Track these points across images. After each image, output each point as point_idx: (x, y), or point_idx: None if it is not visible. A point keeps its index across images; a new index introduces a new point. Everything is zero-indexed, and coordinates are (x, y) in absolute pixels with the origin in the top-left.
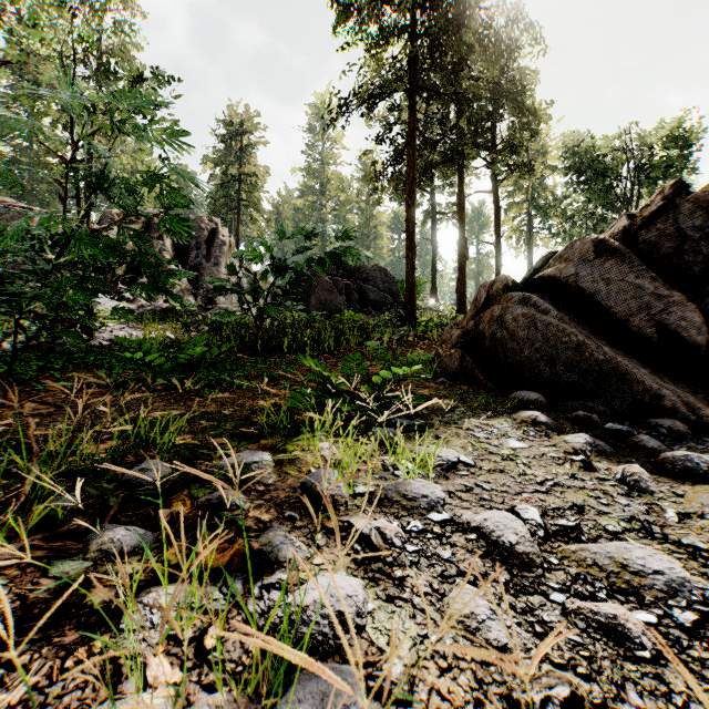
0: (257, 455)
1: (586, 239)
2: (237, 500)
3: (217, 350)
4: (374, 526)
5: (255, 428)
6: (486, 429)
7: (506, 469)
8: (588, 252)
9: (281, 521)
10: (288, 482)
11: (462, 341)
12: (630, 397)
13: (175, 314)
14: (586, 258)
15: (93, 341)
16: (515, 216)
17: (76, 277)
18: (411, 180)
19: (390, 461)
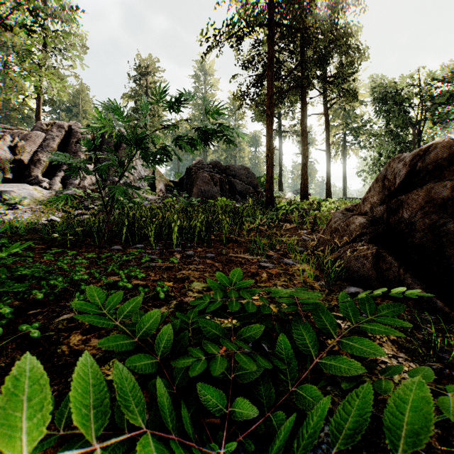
0: None
1: None
2: None
3: None
4: None
5: None
6: None
7: None
8: None
9: None
10: None
11: (367, 232)
12: None
13: (83, 199)
14: None
15: None
16: (334, 135)
17: None
18: (270, 95)
19: None
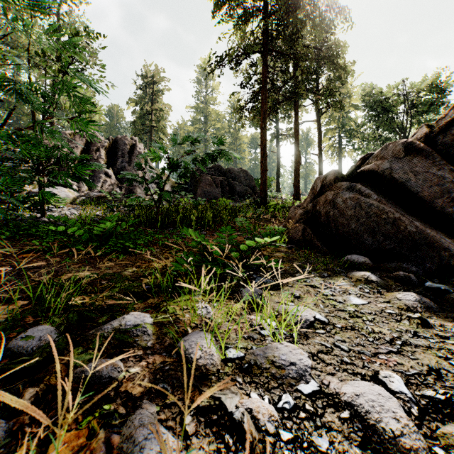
0: (139, 318)
1: (397, 142)
2: (111, 371)
3: (125, 224)
4: (246, 408)
5: (145, 287)
6: (330, 286)
7: (356, 326)
8: (399, 151)
9: (152, 396)
10: (165, 344)
11: (303, 218)
12: (438, 260)
13: (106, 200)
14: (398, 156)
15: (44, 218)
16: (330, 137)
17: (8, 167)
18: (264, 111)
19: (257, 321)
